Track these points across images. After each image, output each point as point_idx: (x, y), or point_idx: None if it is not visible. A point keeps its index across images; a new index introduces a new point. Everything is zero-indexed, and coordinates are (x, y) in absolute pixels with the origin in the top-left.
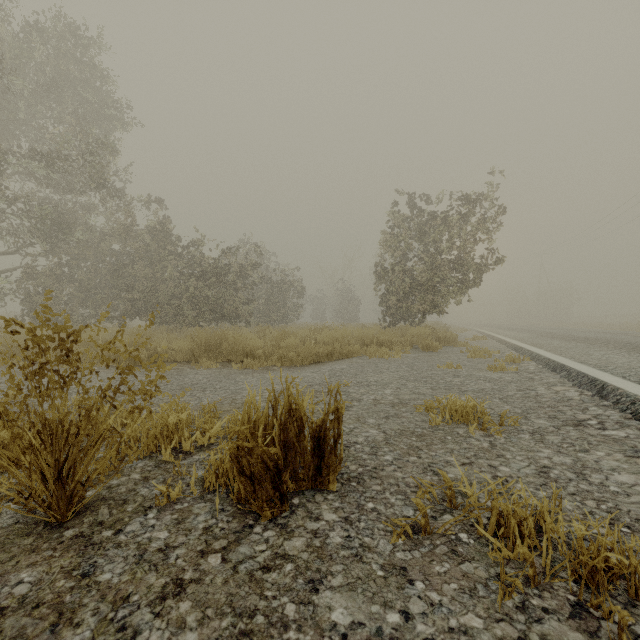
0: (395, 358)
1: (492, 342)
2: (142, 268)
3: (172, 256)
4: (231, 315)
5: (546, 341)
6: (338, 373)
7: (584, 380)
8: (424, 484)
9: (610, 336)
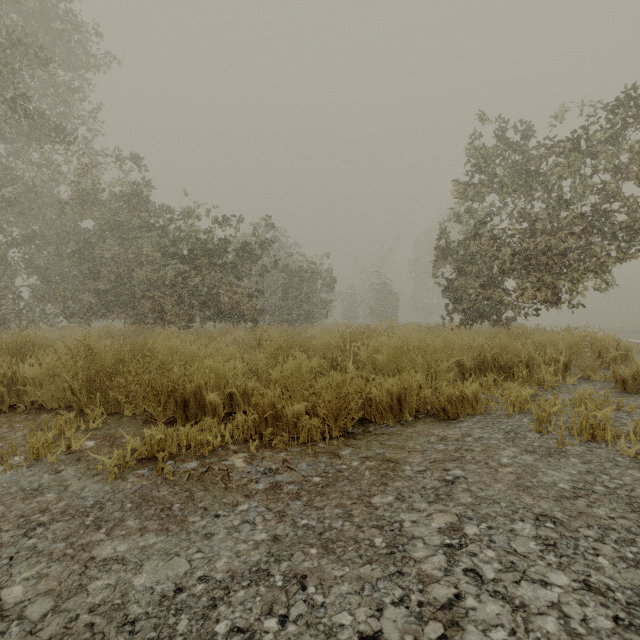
0: None
1: None
2: (112, 247)
3: (150, 230)
4: (232, 312)
5: None
6: None
7: None
8: None
9: None
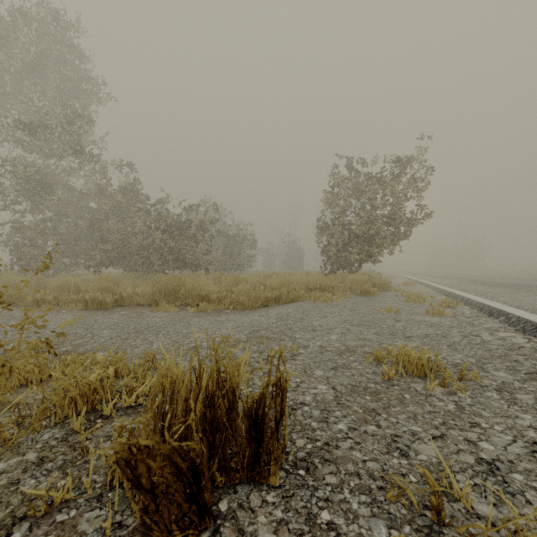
0: (337, 302)
1: (422, 287)
2: (115, 223)
3: (141, 212)
4: (192, 264)
5: (472, 287)
6: (284, 317)
7: (528, 326)
8: (397, 483)
9: (528, 282)
